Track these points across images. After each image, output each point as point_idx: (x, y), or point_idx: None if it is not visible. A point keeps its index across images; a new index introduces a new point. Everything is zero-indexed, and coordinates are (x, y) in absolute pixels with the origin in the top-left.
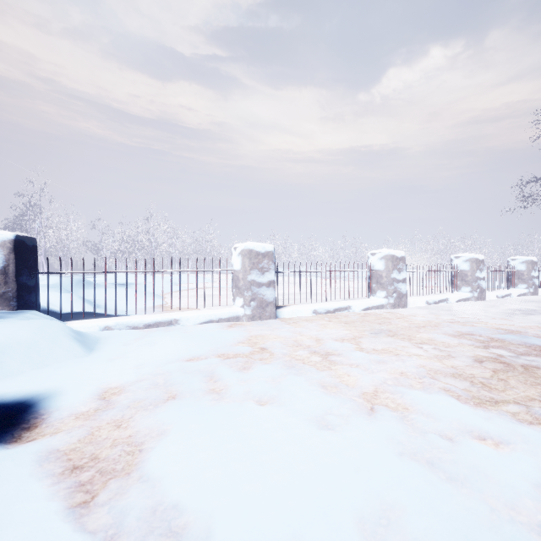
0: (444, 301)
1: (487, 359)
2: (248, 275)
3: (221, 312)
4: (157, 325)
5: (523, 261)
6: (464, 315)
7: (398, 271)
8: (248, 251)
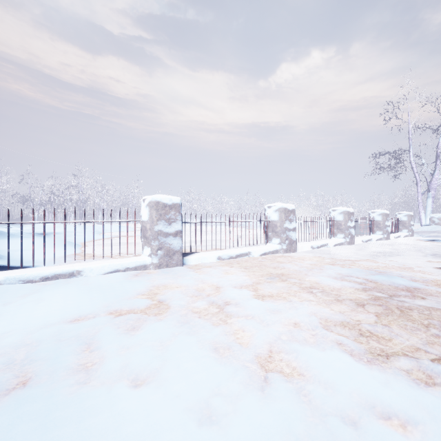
0: (324, 245)
1: (368, 302)
2: (156, 226)
3: (127, 261)
4: (56, 277)
5: (380, 214)
6: (341, 258)
7: (289, 222)
8: (155, 203)
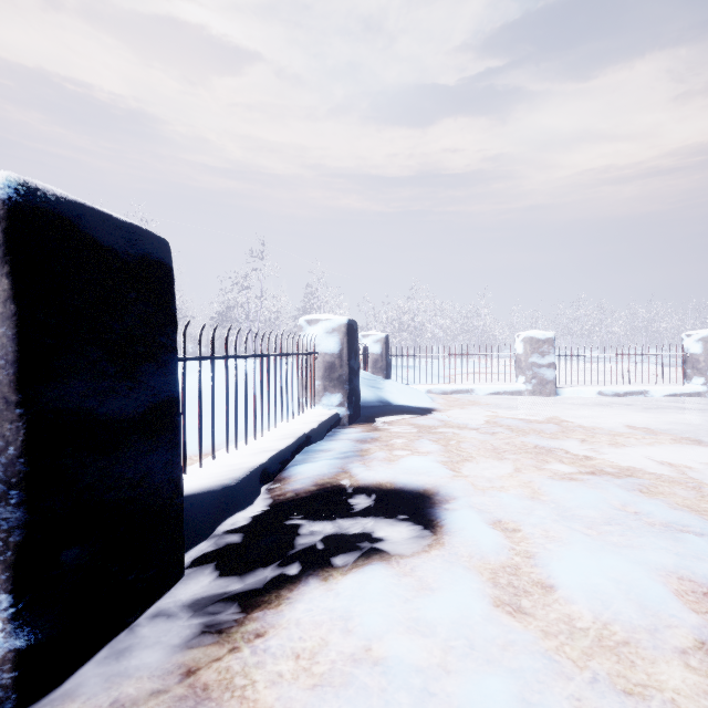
0: None
1: None
2: (529, 358)
3: (505, 386)
4: (459, 391)
5: None
6: None
7: None
8: (529, 338)
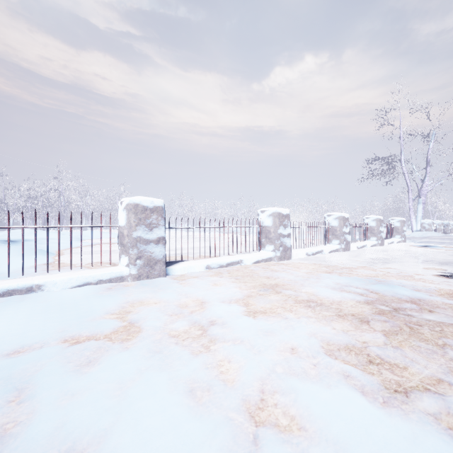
0: (320, 252)
1: (372, 318)
2: (134, 232)
3: (100, 273)
4: (10, 293)
5: (374, 219)
6: (338, 266)
7: (284, 227)
8: (134, 205)
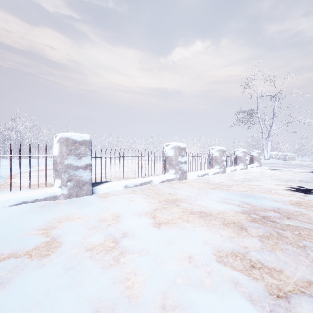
0: (206, 174)
1: (248, 225)
2: (65, 160)
3: (36, 193)
4: None
5: (242, 151)
6: (219, 184)
7: (182, 156)
8: (65, 139)
